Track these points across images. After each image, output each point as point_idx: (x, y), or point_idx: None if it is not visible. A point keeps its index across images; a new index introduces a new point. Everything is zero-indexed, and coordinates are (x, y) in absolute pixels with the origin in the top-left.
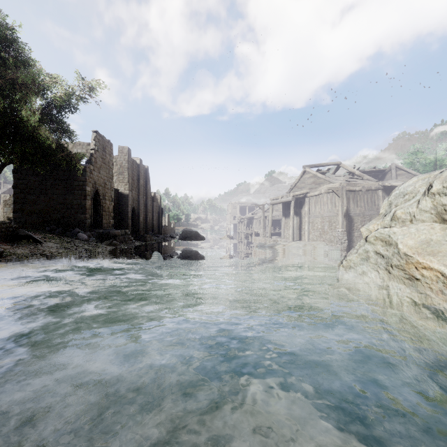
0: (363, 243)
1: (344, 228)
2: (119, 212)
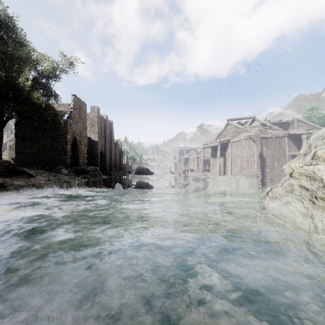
0: (288, 178)
1: (258, 165)
2: (91, 154)
